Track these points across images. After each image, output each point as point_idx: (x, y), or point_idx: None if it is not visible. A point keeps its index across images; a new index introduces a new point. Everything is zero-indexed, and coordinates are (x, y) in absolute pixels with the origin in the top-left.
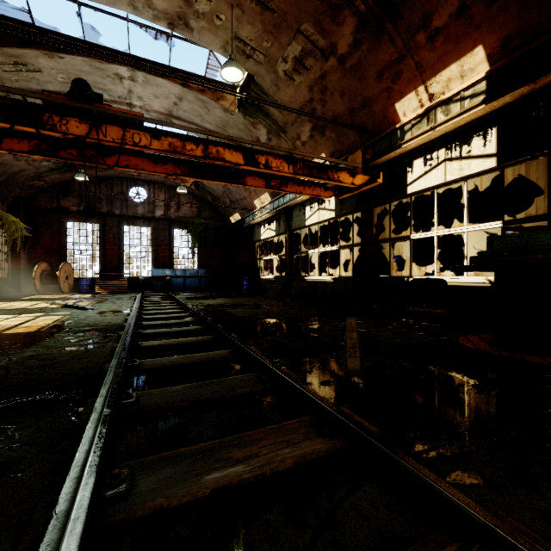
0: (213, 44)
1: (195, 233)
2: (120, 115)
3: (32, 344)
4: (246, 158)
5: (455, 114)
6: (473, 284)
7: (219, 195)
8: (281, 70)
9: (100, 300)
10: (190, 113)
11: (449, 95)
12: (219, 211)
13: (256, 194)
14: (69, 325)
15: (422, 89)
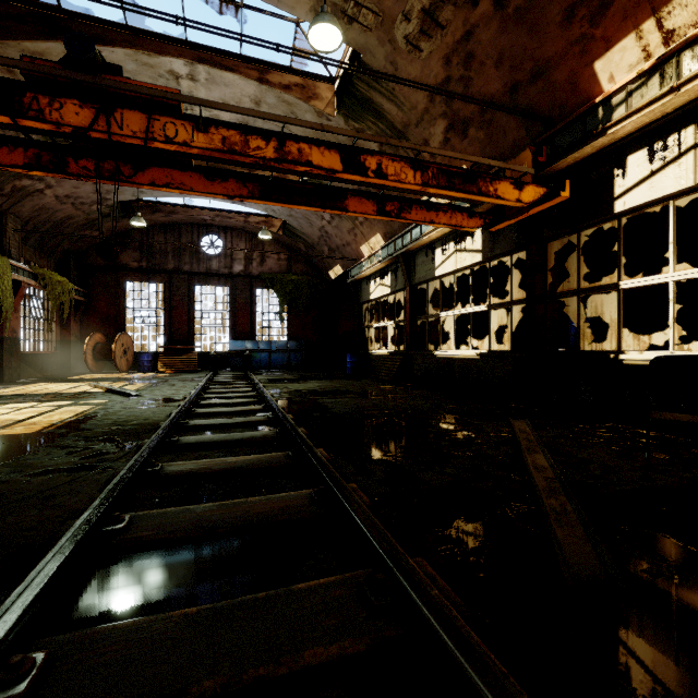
0: (298, 6)
1: (283, 294)
2: (142, 92)
3: (5, 459)
4: (346, 161)
5: None
6: None
7: (314, 242)
8: (401, 35)
9: (158, 381)
10: (272, 123)
11: None
12: (315, 264)
13: (363, 236)
14: (89, 421)
15: (650, 24)
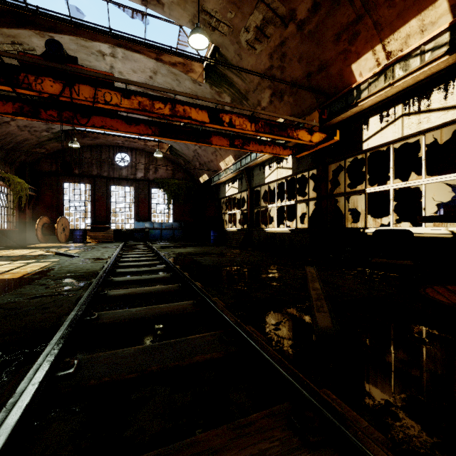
0: (182, 18)
1: (169, 192)
2: (91, 75)
3: (8, 291)
4: (211, 117)
5: (416, 68)
6: (433, 235)
7: (190, 159)
8: (244, 40)
9: (88, 248)
10: (164, 85)
11: (409, 50)
12: (191, 173)
13: (221, 157)
14: (52, 271)
15: (379, 47)
